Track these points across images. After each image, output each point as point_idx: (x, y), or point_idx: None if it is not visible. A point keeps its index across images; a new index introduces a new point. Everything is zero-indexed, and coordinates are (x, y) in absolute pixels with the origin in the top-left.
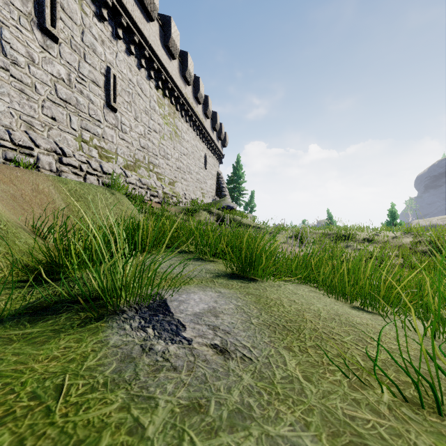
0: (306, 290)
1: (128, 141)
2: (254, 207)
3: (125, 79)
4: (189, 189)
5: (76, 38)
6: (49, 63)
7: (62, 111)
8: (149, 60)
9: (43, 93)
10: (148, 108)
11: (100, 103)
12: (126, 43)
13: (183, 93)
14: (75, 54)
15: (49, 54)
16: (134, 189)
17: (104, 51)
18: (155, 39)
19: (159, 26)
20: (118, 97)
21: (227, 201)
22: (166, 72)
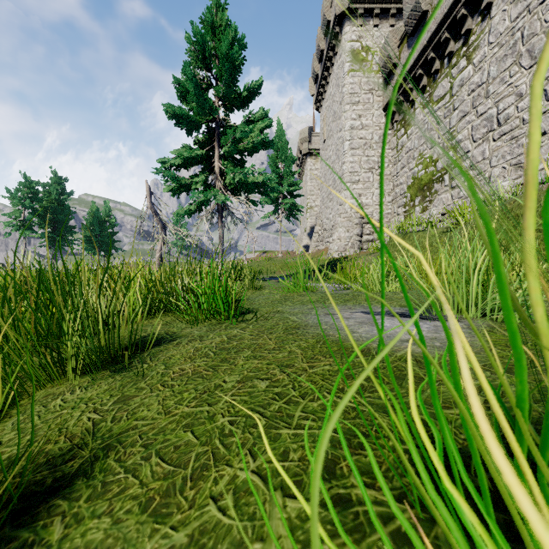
0: None
1: None
2: None
3: None
4: None
5: None
6: None
7: None
8: None
9: None
10: None
11: None
12: None
13: None
14: None
15: None
16: None
17: None
18: None
19: None
20: None
21: None
22: None
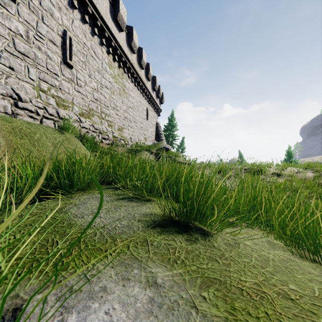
0: (267, 245)
1: (83, 93)
2: (183, 149)
3: (80, 42)
4: (134, 134)
5: (34, 1)
6: (7, 19)
7: (20, 62)
8: (101, 29)
9: (0, 45)
10: (100, 68)
11: (57, 59)
12: (81, 13)
13: (129, 59)
14: (33, 15)
15: (7, 10)
16: (87, 132)
17: (61, 17)
18: (106, 13)
19: (109, 2)
20: (74, 57)
21: (164, 143)
22: (116, 40)
